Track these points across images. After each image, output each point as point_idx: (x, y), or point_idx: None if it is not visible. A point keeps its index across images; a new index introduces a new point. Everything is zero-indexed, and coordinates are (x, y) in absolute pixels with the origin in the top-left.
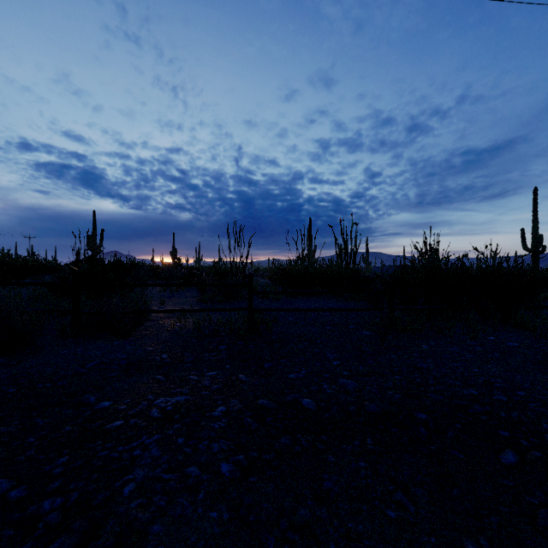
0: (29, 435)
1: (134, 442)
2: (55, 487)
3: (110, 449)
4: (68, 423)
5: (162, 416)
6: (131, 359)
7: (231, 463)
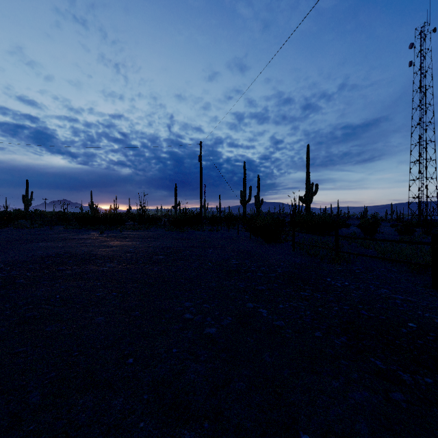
0: None
1: None
2: None
3: None
4: None
5: None
6: None
7: None
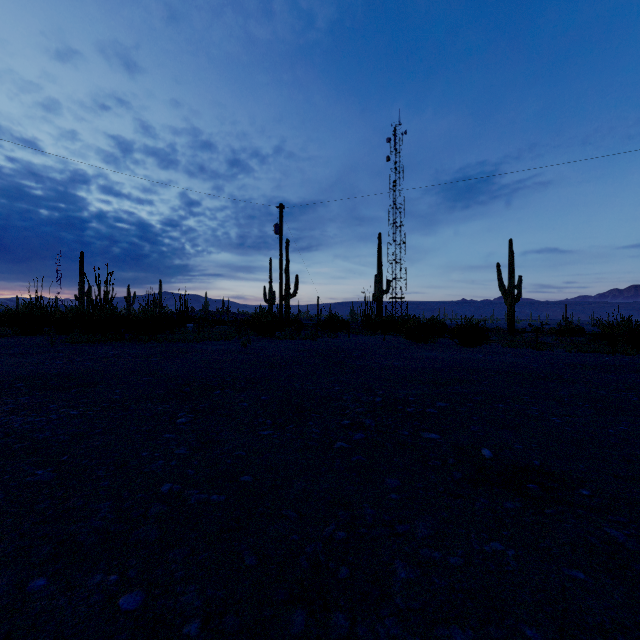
0: None
1: None
2: None
3: None
4: None
5: None
6: None
7: None
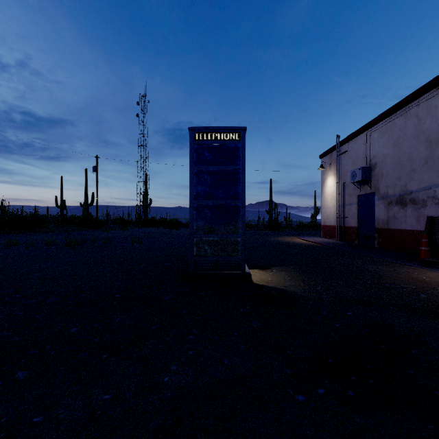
0: None
1: None
2: None
3: None
4: None
5: None
6: None
7: None
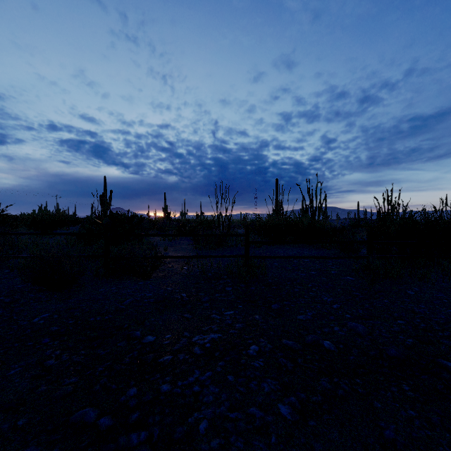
0: (96, 365)
1: (189, 377)
2: (135, 419)
3: (170, 383)
4: (126, 355)
5: (204, 352)
6: (157, 297)
7: (287, 405)
